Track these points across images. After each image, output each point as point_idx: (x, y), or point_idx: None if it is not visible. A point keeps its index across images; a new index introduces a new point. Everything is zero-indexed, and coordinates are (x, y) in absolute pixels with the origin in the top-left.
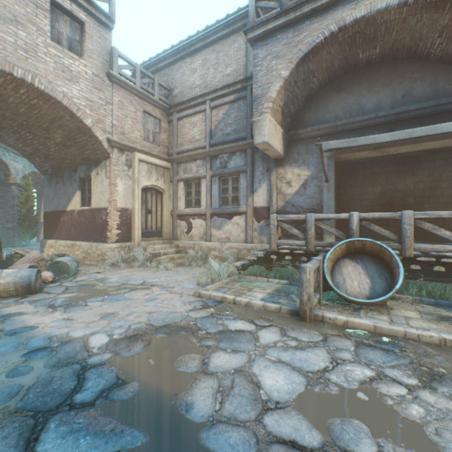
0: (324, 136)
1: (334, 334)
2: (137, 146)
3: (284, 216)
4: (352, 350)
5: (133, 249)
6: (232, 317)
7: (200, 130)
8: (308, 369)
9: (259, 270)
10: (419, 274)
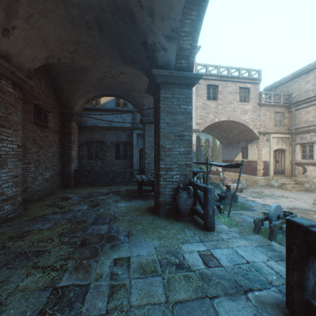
0: None
1: None
2: (270, 130)
3: None
4: None
5: (269, 180)
6: None
7: (312, 115)
8: None
9: None
10: None
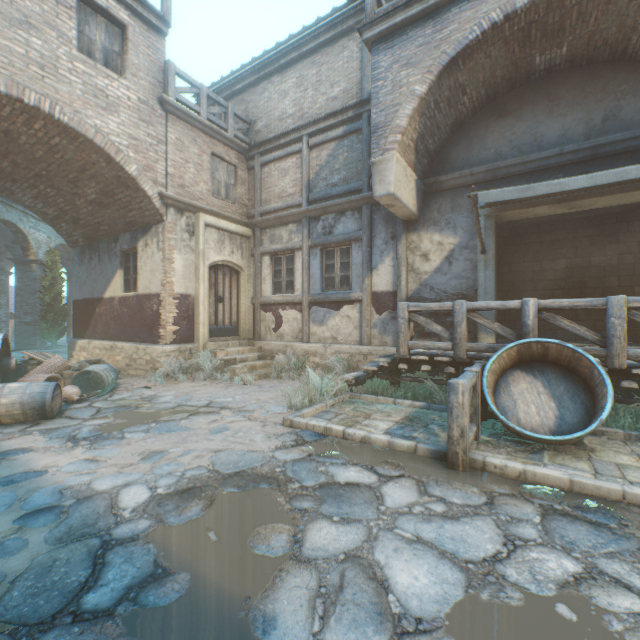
0: (479, 185)
1: (504, 493)
2: (202, 204)
3: (420, 305)
4: (537, 523)
5: (196, 354)
6: (341, 461)
7: (293, 180)
8: (467, 557)
9: (381, 386)
10: (631, 394)
